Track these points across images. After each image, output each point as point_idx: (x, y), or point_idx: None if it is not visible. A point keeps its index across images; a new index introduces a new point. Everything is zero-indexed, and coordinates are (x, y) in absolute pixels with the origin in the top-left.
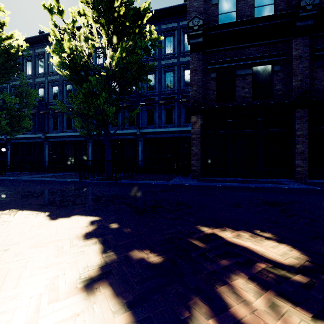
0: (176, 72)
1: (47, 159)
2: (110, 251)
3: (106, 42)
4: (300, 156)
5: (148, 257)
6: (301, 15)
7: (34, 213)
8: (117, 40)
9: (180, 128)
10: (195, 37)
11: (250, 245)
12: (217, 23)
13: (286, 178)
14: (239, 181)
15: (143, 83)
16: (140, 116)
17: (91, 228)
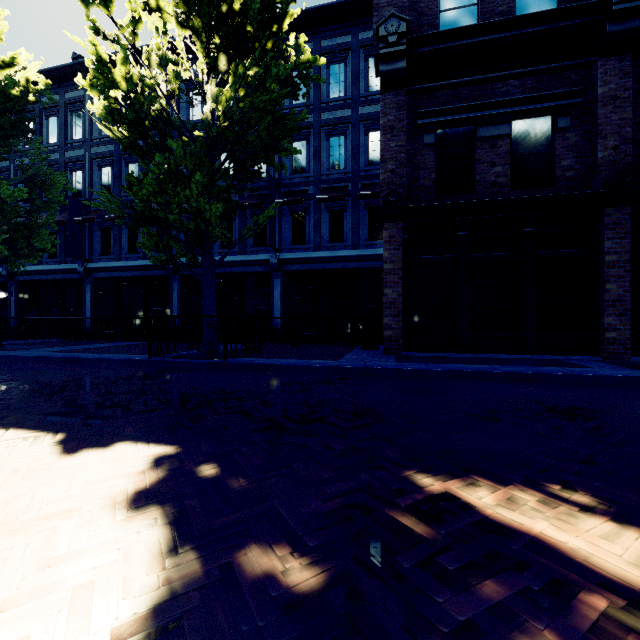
0: (352, 135)
1: (90, 315)
2: (188, 548)
3: (204, 68)
4: (615, 308)
5: (285, 570)
6: (618, 9)
7: (31, 437)
8: (228, 64)
9: (360, 251)
10: (390, 59)
11: (546, 530)
12: (438, 29)
13: (583, 355)
14: (485, 361)
15: (283, 160)
16: (278, 226)
17: (153, 477)
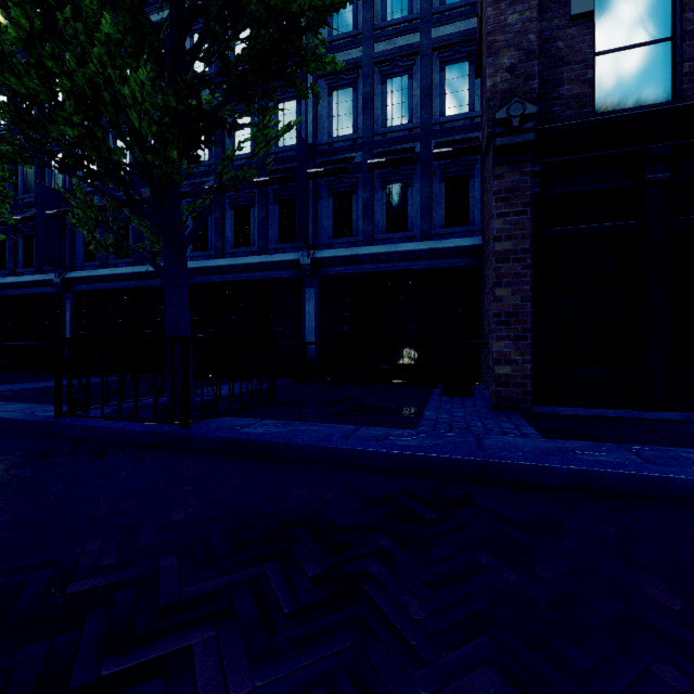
0: (420, 71)
1: None
2: None
3: None
4: None
5: None
6: None
7: None
8: None
9: (433, 243)
10: None
11: None
12: None
13: None
14: None
15: (320, 117)
16: (313, 211)
17: None
